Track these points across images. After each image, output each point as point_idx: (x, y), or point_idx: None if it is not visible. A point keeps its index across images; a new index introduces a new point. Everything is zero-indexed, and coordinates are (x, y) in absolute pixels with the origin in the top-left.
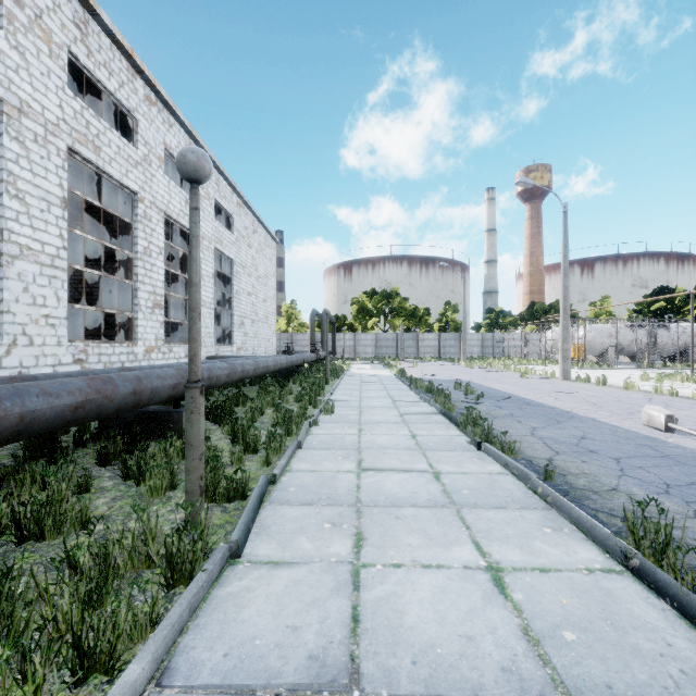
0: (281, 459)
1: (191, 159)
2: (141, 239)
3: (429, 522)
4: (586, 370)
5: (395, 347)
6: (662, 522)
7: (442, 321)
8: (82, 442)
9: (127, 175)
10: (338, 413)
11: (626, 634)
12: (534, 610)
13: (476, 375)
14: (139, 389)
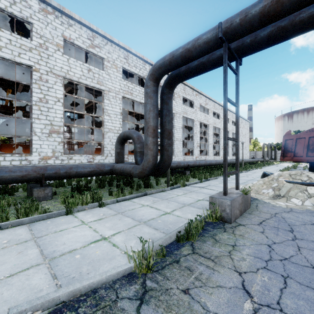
0: (250, 169)
1: (242, 142)
2: (220, 136)
3: None
4: None
5: None
6: None
7: None
8: None
9: (218, 125)
10: (262, 169)
11: None
12: None
13: None
14: (233, 161)
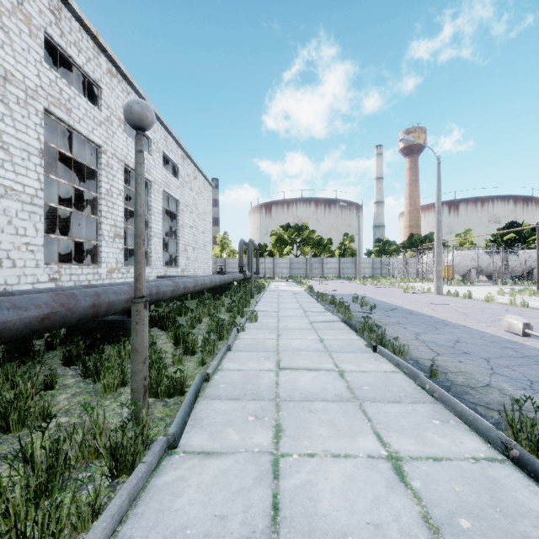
0: (213, 360)
1: (136, 109)
2: (105, 183)
3: (336, 415)
4: (454, 286)
5: (305, 269)
6: (531, 414)
7: (341, 248)
8: (52, 345)
9: (93, 132)
10: (261, 321)
11: (515, 521)
12: (431, 498)
13: (369, 291)
14: (98, 303)
